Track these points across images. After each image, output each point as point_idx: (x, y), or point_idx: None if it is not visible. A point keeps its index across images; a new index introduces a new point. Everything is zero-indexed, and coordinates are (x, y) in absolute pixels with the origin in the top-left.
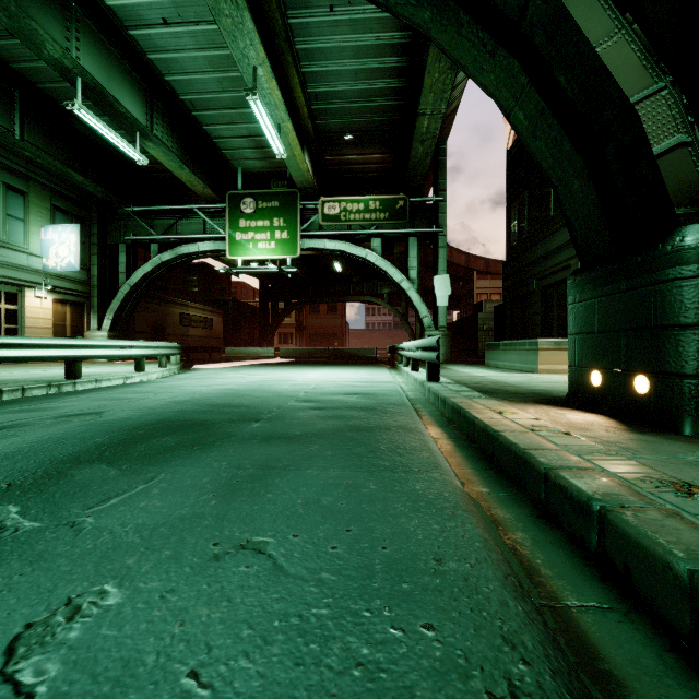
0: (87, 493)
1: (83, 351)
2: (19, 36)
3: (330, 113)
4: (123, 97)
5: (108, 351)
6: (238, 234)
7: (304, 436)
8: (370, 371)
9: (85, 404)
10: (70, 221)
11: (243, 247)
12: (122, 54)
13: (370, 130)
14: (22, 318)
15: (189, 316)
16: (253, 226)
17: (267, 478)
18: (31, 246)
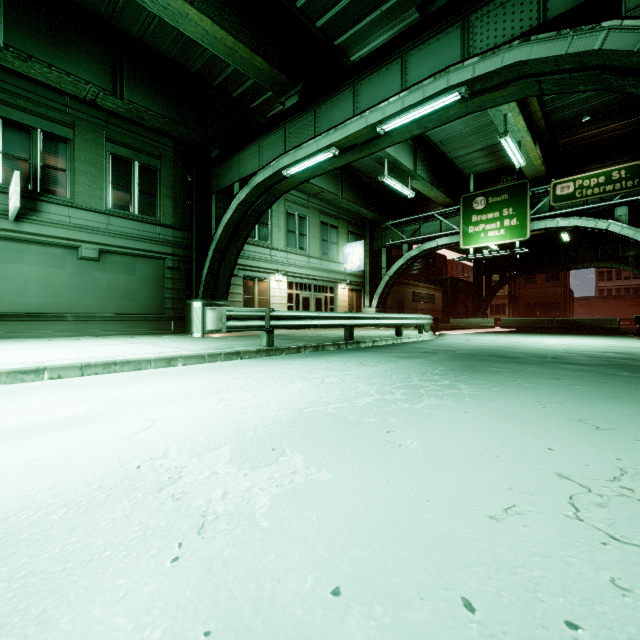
0: (512, 367)
1: (403, 321)
2: None
3: (565, 107)
4: (403, 159)
5: (411, 321)
6: (470, 228)
7: (589, 364)
8: (617, 340)
9: (433, 347)
10: (355, 238)
11: (474, 237)
12: None
13: (614, 104)
14: (335, 301)
15: (418, 293)
16: (484, 219)
17: (585, 371)
18: (339, 258)
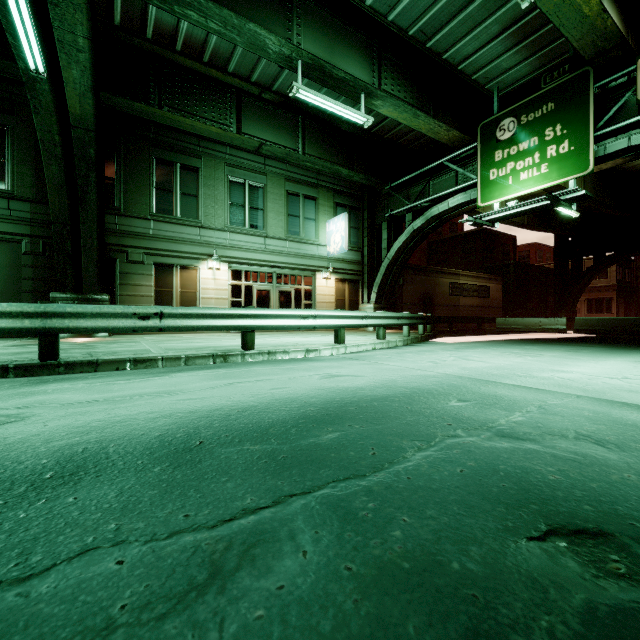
0: None
1: (255, 320)
2: (252, 50)
3: None
4: (346, 64)
5: (286, 321)
6: (492, 171)
7: None
8: None
9: (114, 391)
10: (348, 212)
11: (498, 186)
12: (345, 20)
13: None
14: (314, 295)
15: (459, 285)
16: (513, 153)
17: None
18: (320, 239)
